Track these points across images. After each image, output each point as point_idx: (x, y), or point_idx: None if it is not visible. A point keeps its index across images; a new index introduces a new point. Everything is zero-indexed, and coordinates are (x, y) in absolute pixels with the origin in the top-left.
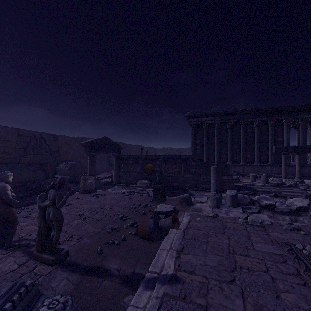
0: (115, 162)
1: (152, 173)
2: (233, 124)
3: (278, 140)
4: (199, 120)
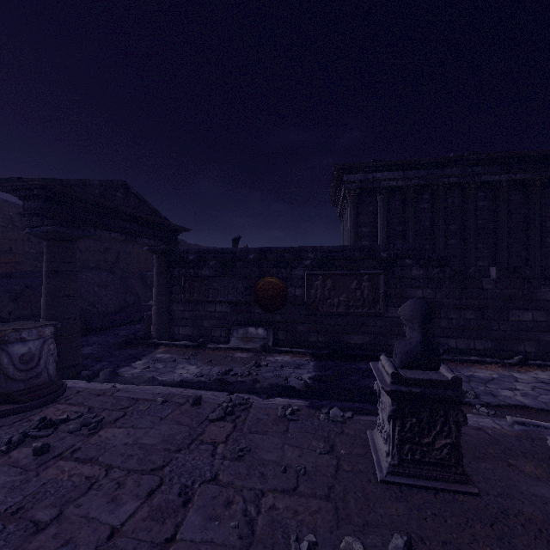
0: (158, 272)
1: (281, 306)
2: (447, 189)
3: (548, 227)
4: (370, 179)
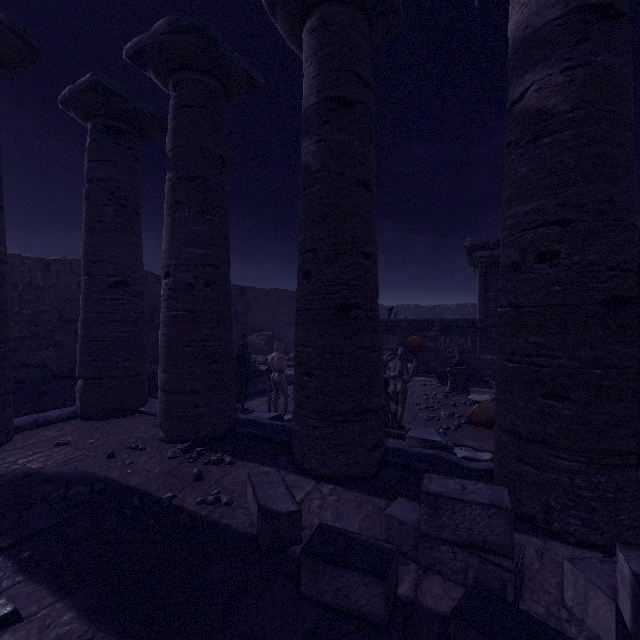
0: None
1: (420, 352)
2: None
3: None
4: (495, 255)
